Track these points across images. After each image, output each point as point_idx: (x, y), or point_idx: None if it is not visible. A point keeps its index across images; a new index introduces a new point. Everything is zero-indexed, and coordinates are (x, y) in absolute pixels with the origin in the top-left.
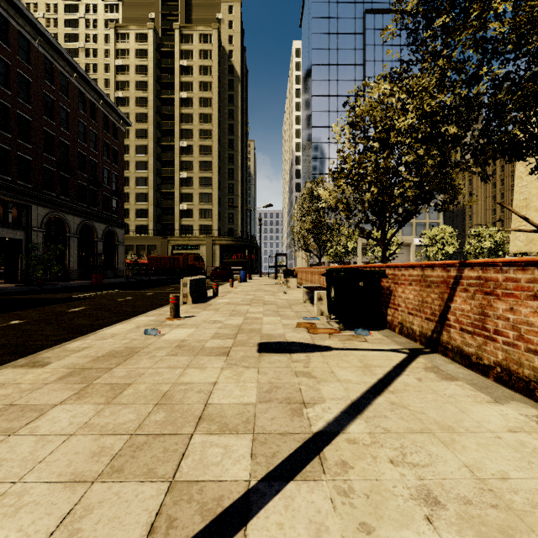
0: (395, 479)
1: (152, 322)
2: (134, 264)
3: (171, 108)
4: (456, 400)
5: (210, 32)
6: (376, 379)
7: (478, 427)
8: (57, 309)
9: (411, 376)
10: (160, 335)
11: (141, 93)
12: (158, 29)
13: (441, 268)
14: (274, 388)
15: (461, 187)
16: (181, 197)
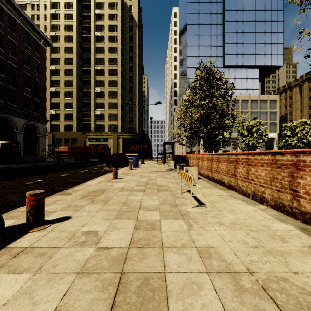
0: None
1: None
2: (51, 151)
3: (89, 43)
4: None
5: None
6: None
7: None
8: None
9: None
10: None
11: (68, 33)
12: None
13: None
14: None
15: None
16: (96, 106)
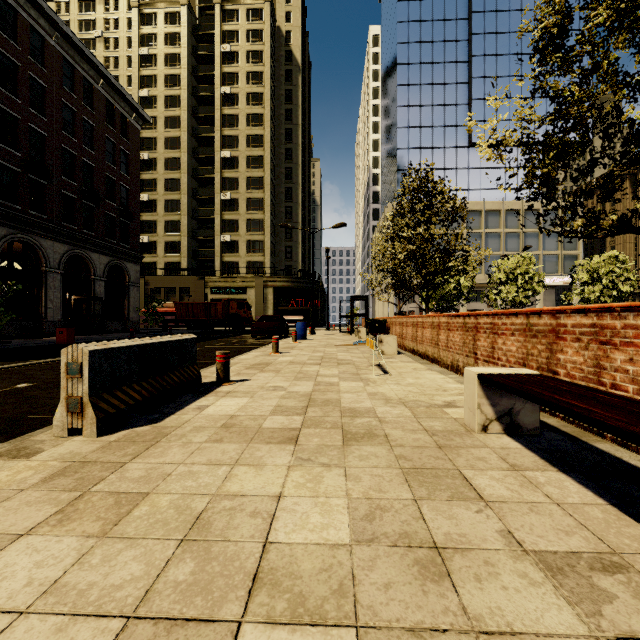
0: None
1: None
2: (150, 312)
3: (211, 108)
4: None
5: (261, 6)
6: None
7: None
8: None
9: None
10: None
11: (172, 90)
12: (194, 7)
13: None
14: None
15: None
16: (224, 226)
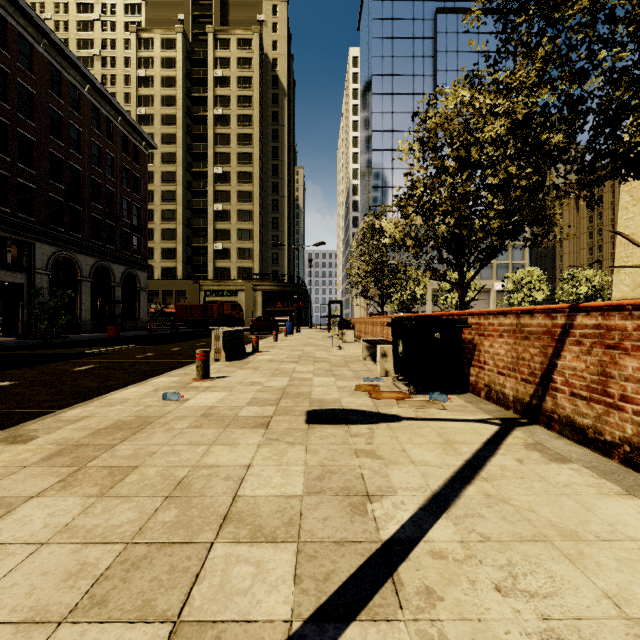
0: (507, 619)
1: (174, 384)
2: (158, 314)
3: (204, 127)
4: (575, 491)
5: (250, 36)
6: (462, 460)
7: (613, 532)
8: (60, 368)
9: (508, 456)
10: (183, 401)
11: (168, 110)
12: (188, 32)
13: (544, 315)
14: (327, 474)
15: (557, 218)
16: (216, 234)
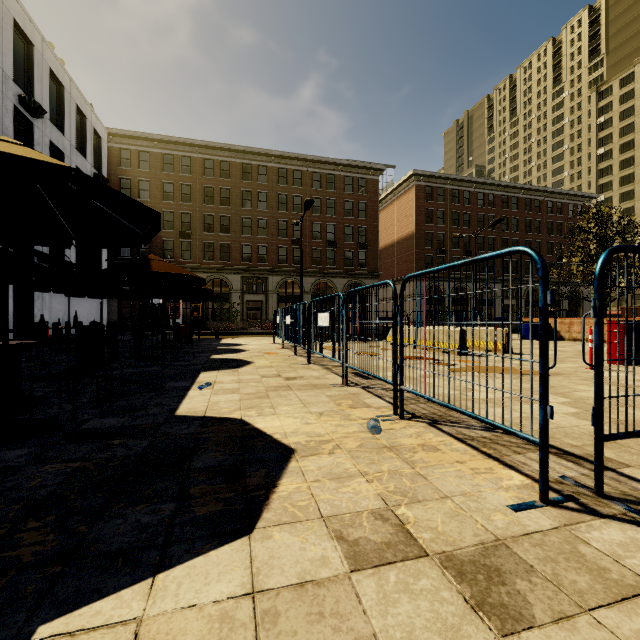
0: None
1: None
2: None
3: None
4: None
5: None
6: None
7: None
8: None
9: None
10: None
11: (625, 138)
12: None
13: None
14: None
15: None
16: None
